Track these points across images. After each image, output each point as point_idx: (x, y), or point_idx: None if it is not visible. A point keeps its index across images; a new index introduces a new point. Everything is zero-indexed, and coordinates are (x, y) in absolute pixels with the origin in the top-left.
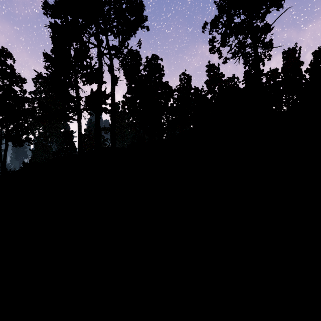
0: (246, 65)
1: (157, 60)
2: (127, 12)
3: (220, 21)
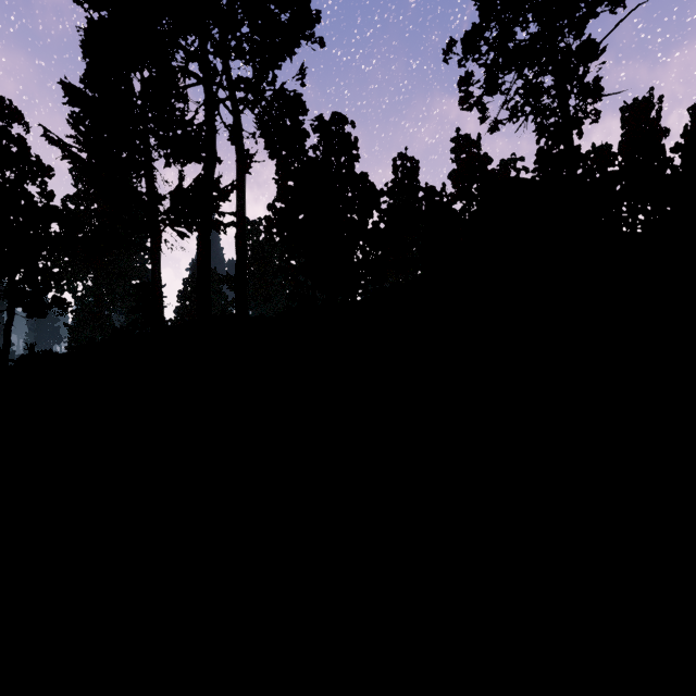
0: (542, 135)
1: (343, 127)
2: (273, 1)
3: (485, 37)
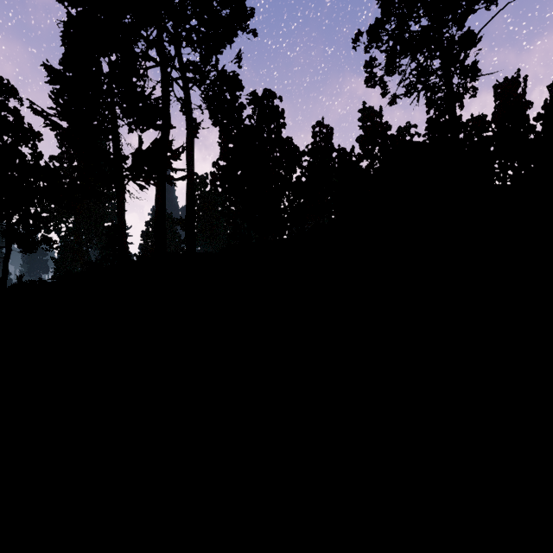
0: (431, 107)
1: (272, 100)
2: None
3: (386, 29)
